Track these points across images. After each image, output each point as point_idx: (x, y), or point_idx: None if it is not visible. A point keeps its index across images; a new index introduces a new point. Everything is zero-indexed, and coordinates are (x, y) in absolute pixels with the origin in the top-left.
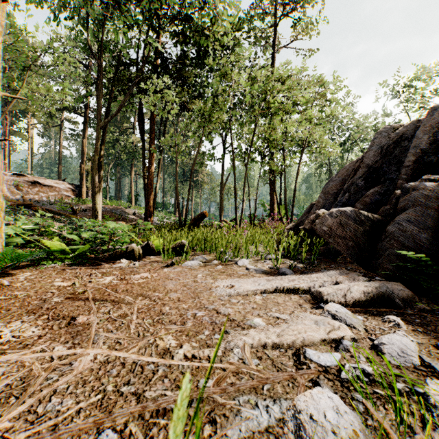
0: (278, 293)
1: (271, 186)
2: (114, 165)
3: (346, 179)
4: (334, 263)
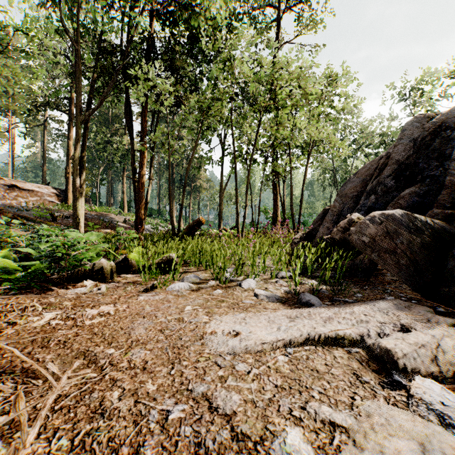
0: (312, 345)
1: (275, 191)
2: (105, 169)
3: (368, 179)
4: (365, 283)
